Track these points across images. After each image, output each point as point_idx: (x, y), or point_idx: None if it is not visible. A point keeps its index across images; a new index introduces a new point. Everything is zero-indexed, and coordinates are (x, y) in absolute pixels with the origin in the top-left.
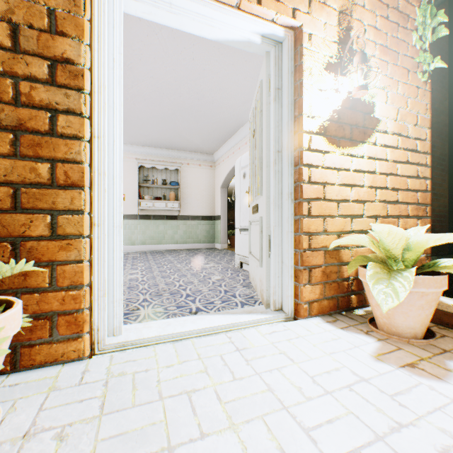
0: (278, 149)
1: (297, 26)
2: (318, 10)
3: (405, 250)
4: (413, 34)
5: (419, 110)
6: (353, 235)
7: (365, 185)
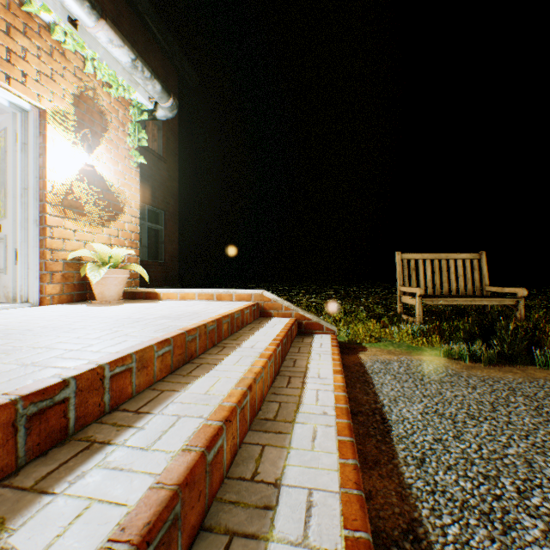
0: (26, 187)
1: (43, 107)
2: (60, 102)
3: (110, 258)
4: (129, 138)
5: (134, 183)
6: (83, 250)
7: (97, 223)
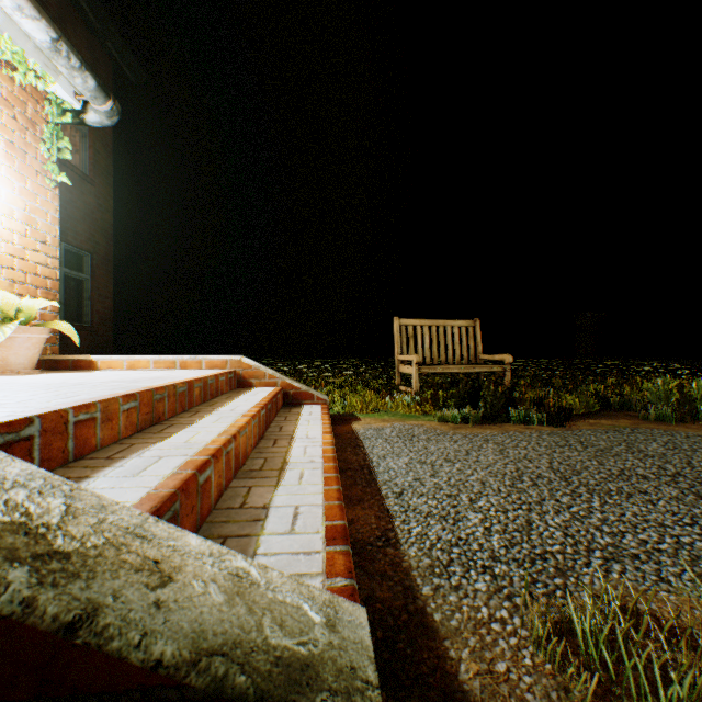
0: None
1: None
2: None
3: (19, 311)
4: (43, 145)
5: (51, 209)
6: None
7: None
